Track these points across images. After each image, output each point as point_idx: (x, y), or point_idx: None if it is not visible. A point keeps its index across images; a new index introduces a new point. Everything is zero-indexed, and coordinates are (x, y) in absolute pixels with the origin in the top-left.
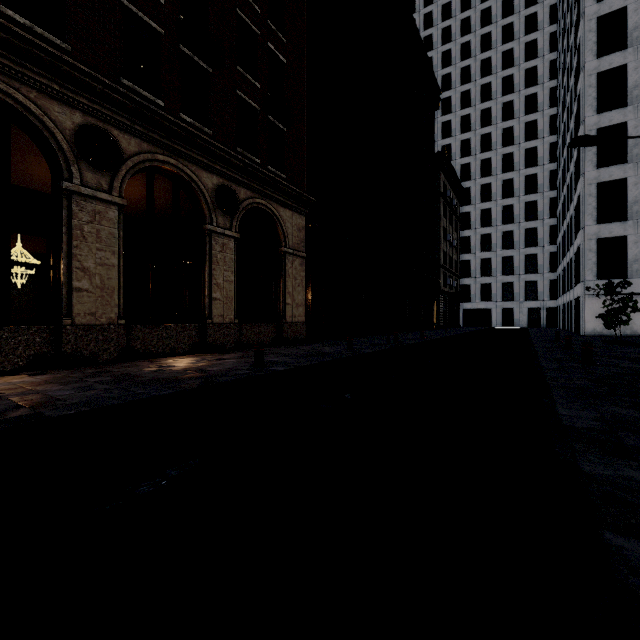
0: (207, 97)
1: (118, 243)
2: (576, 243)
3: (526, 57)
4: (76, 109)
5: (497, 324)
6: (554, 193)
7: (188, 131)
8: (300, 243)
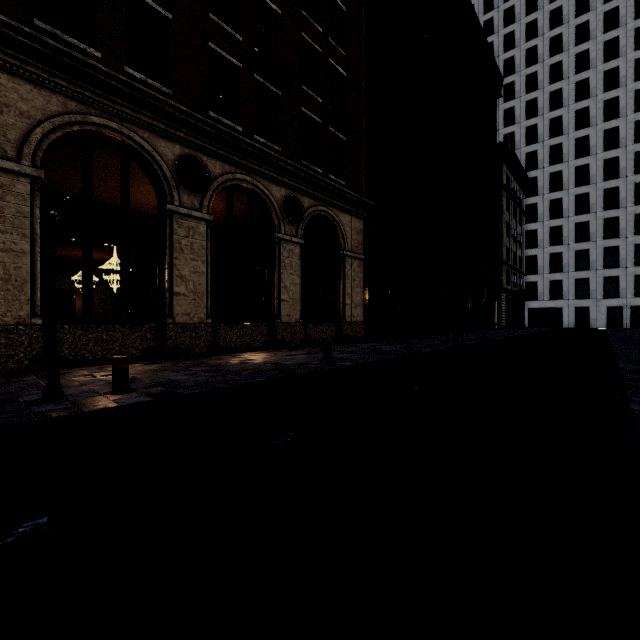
0: (276, 117)
1: (206, 253)
2: None
3: (605, 28)
4: (176, 143)
5: (569, 324)
6: None
7: (261, 151)
8: (358, 246)
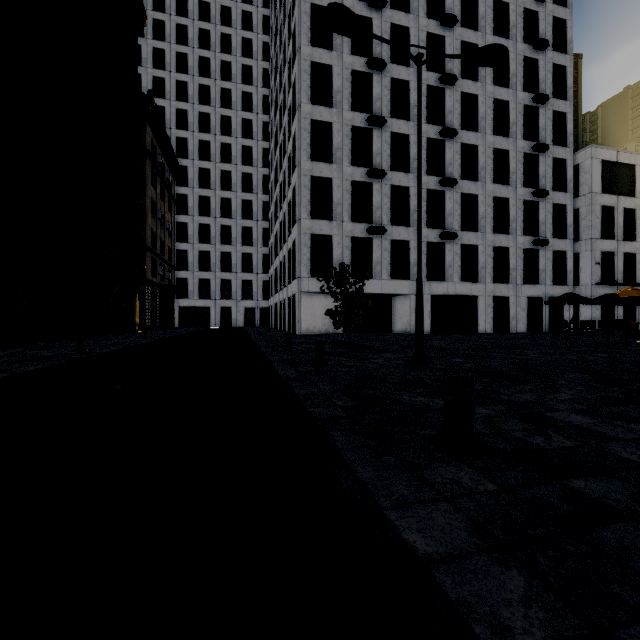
0: None
1: None
2: (291, 239)
3: (243, 52)
4: None
5: (216, 324)
6: (266, 197)
7: None
8: None
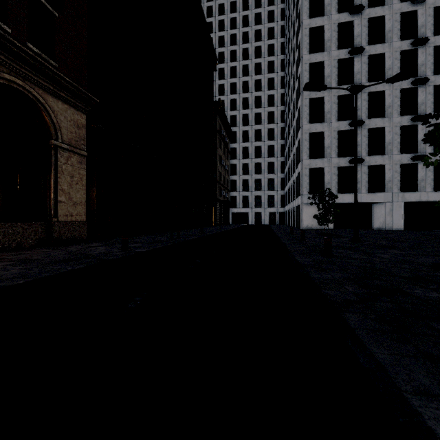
0: None
1: None
2: (297, 171)
3: (268, 54)
4: None
5: (252, 222)
6: (283, 141)
7: None
8: (79, 140)
